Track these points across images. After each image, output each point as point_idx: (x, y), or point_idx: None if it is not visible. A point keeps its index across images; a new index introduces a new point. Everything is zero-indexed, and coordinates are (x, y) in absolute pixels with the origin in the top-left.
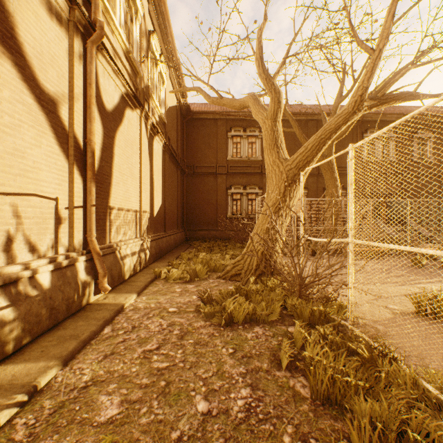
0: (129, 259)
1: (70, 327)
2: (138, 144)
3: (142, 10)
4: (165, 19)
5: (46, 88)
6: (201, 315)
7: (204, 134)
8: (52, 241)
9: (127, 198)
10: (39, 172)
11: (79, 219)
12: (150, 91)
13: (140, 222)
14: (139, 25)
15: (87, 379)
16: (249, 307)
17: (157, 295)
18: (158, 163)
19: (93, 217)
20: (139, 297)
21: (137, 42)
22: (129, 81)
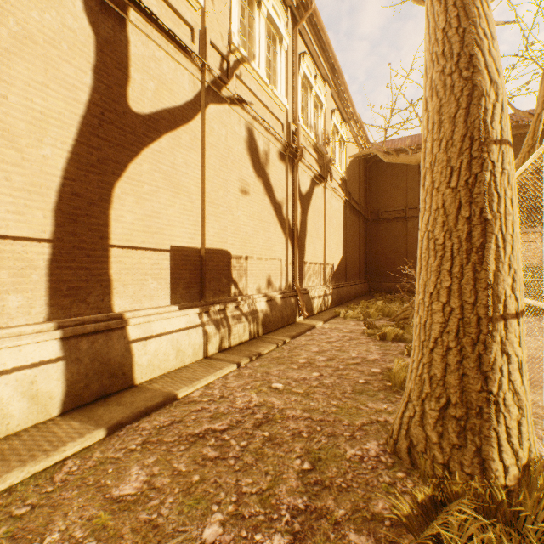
0: (317, 300)
1: (290, 328)
2: (322, 210)
3: (326, 101)
4: (344, 92)
5: (277, 201)
6: (364, 335)
7: (390, 175)
8: (279, 283)
9: (314, 254)
10: (275, 246)
11: (290, 271)
12: (332, 161)
13: (324, 273)
14: (323, 114)
15: (304, 343)
16: (399, 332)
17: (336, 324)
18: (338, 220)
19: (297, 270)
20: (324, 324)
21: (321, 130)
22: (316, 165)
